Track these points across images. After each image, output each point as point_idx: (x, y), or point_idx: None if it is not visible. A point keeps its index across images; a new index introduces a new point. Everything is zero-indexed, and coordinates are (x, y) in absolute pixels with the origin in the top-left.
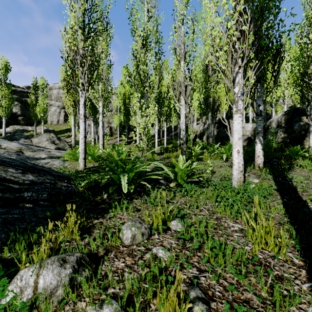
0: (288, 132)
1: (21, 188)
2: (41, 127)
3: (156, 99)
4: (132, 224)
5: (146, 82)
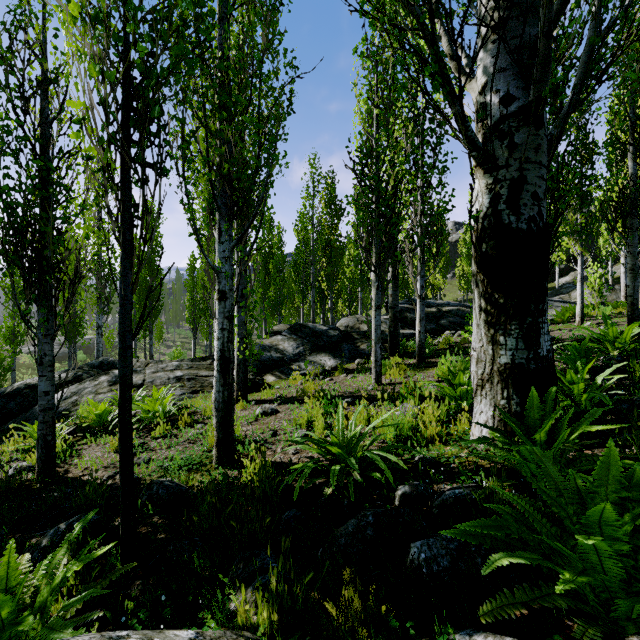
0: None
1: None
2: (617, 267)
3: None
4: None
5: None
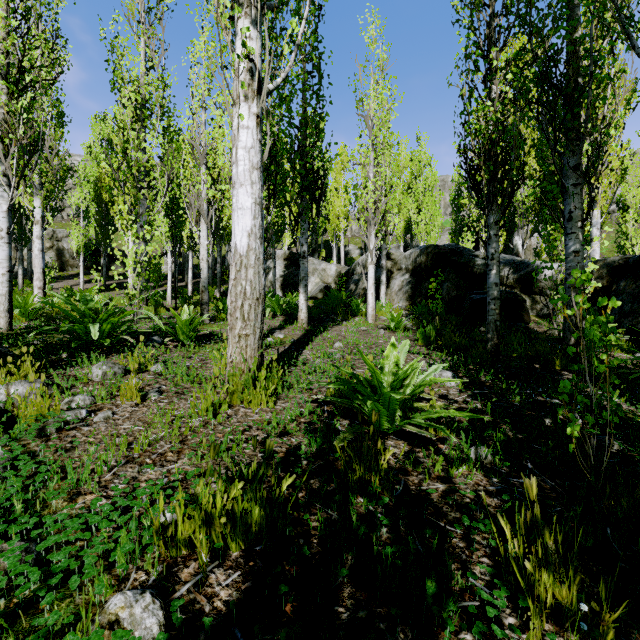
0: None
1: None
2: None
3: (166, 209)
4: (104, 364)
5: (143, 179)
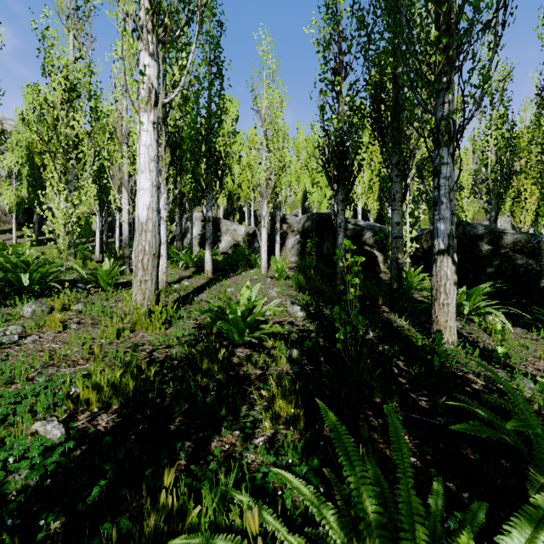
0: (270, 240)
1: None
2: None
3: (94, 176)
4: (33, 304)
5: (72, 151)
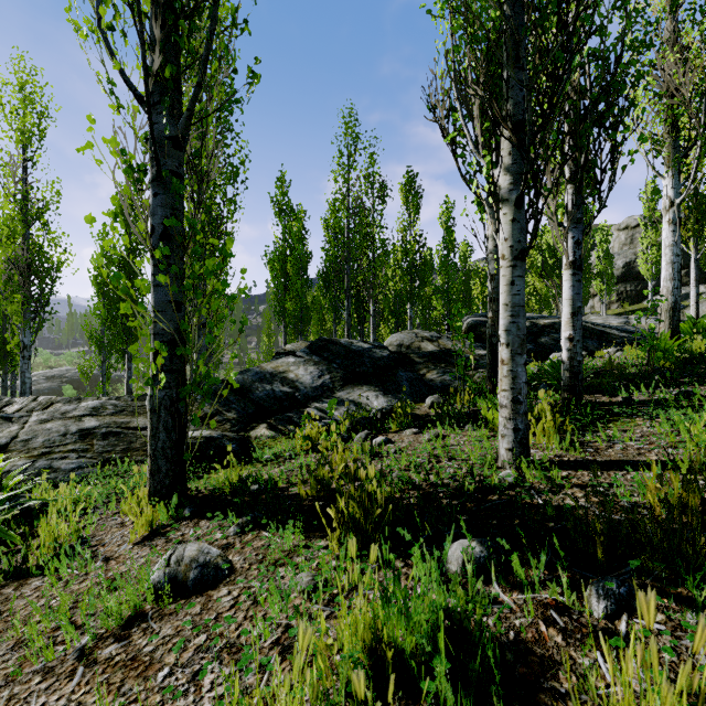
0: None
1: (615, 338)
2: None
3: None
4: None
5: None
